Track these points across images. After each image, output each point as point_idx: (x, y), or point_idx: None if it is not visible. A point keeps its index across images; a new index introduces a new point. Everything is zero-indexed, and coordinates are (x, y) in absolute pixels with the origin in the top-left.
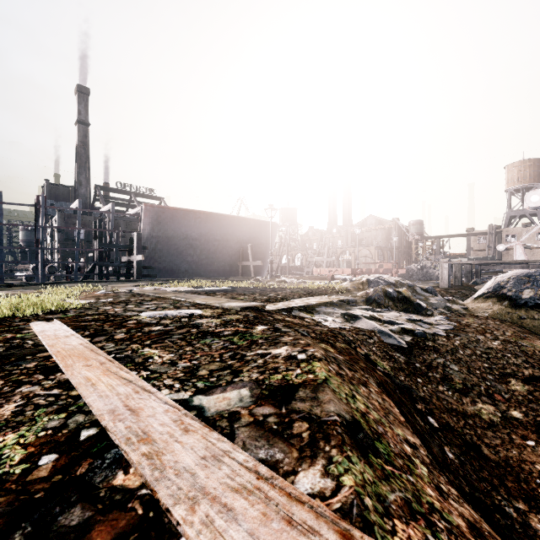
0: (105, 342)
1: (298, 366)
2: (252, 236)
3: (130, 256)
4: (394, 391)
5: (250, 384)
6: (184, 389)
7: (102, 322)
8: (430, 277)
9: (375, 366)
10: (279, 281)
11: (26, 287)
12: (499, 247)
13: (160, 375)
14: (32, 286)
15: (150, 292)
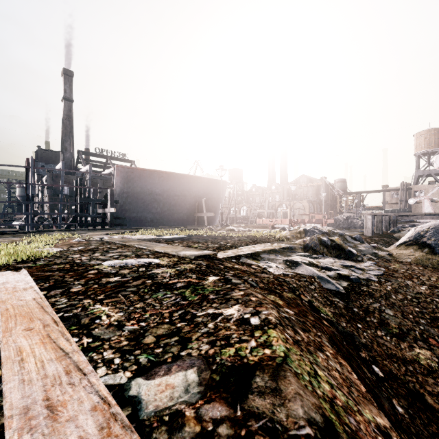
0: (58, 297)
1: (252, 335)
2: (206, 192)
3: (104, 209)
4: (342, 344)
5: (198, 362)
6: (123, 367)
7: (65, 272)
8: (354, 226)
9: (319, 314)
10: (228, 229)
11: (16, 235)
12: (410, 201)
13: (102, 343)
14: (21, 234)
15: (118, 240)
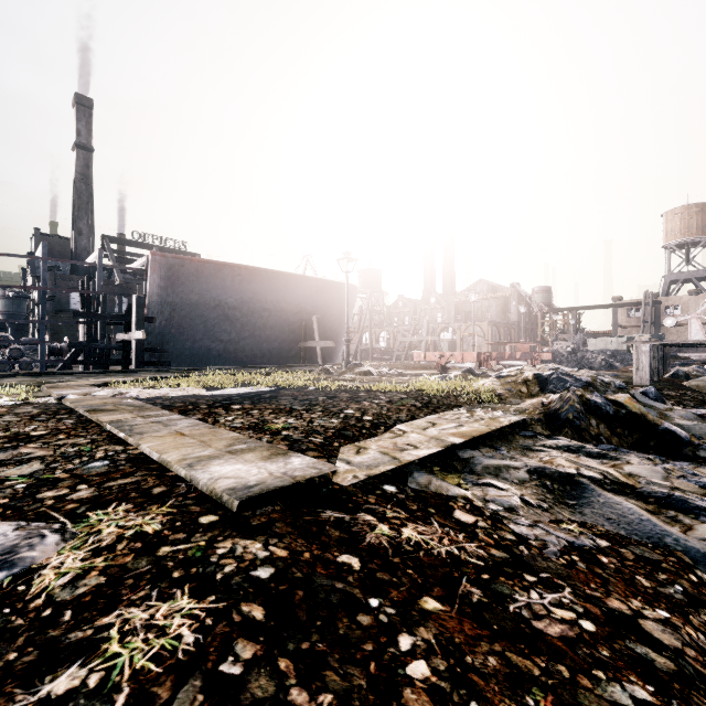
0: None
1: None
2: (320, 304)
3: (127, 333)
4: None
5: None
6: None
7: None
8: (589, 364)
9: None
10: (361, 372)
11: None
12: (667, 322)
13: None
14: None
15: (89, 404)
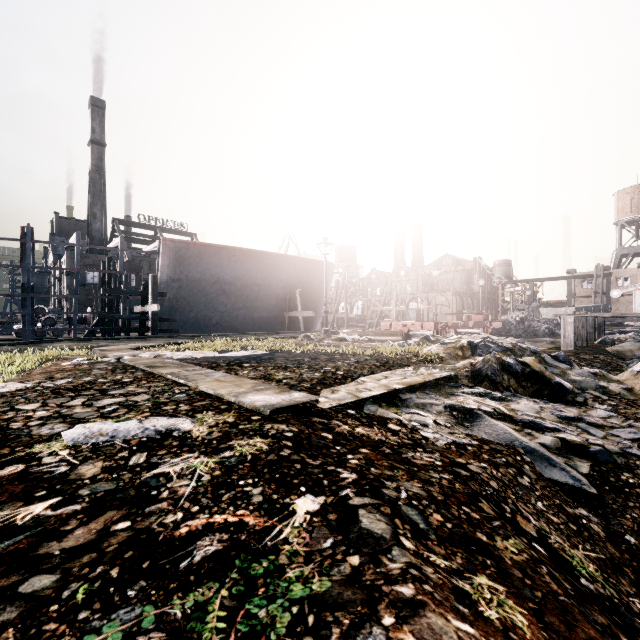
0: None
1: None
2: (302, 280)
3: (143, 306)
4: None
5: None
6: None
7: None
8: (535, 332)
9: (582, 588)
10: (337, 339)
11: None
12: (614, 293)
13: None
14: (1, 347)
15: (143, 363)
